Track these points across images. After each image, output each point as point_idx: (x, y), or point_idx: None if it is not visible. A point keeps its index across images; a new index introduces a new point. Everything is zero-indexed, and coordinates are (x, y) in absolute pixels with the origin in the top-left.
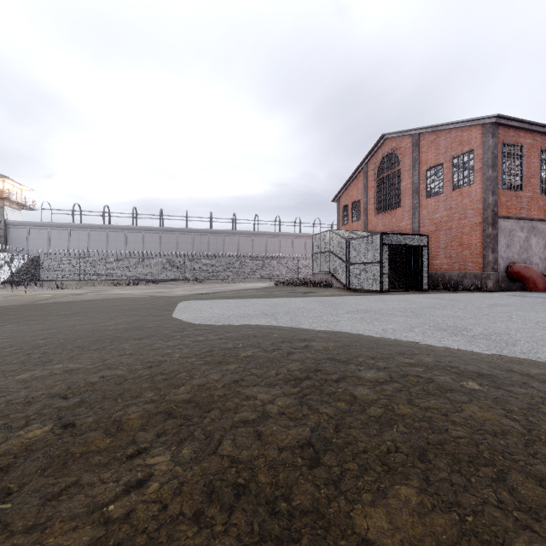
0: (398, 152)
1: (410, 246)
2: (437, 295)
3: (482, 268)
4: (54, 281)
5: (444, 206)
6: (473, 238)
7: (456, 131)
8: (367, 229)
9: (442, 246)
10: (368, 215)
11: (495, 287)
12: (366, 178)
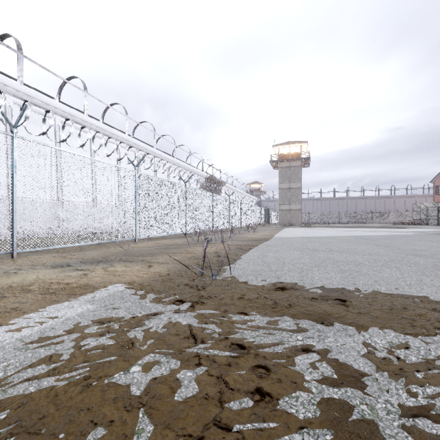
0: None
1: None
2: None
3: None
4: None
5: None
6: None
7: None
8: None
9: None
10: None
11: None
12: None
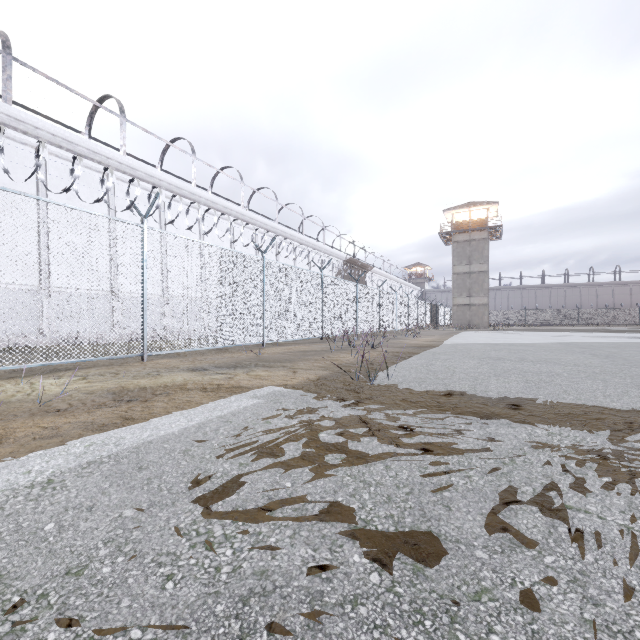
0: None
1: None
2: None
3: None
4: None
5: None
6: None
7: None
8: None
9: None
10: None
11: None
12: None
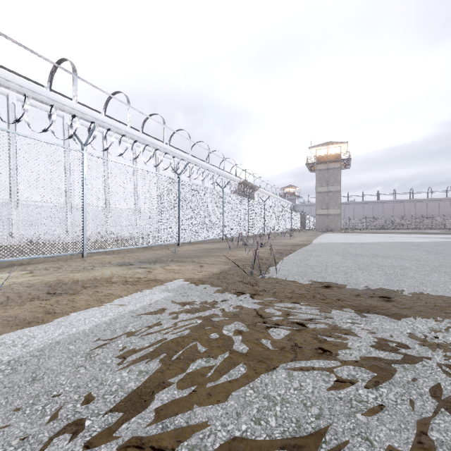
0: None
1: None
2: None
3: None
4: None
5: None
6: None
7: None
8: None
9: None
10: None
11: None
12: None
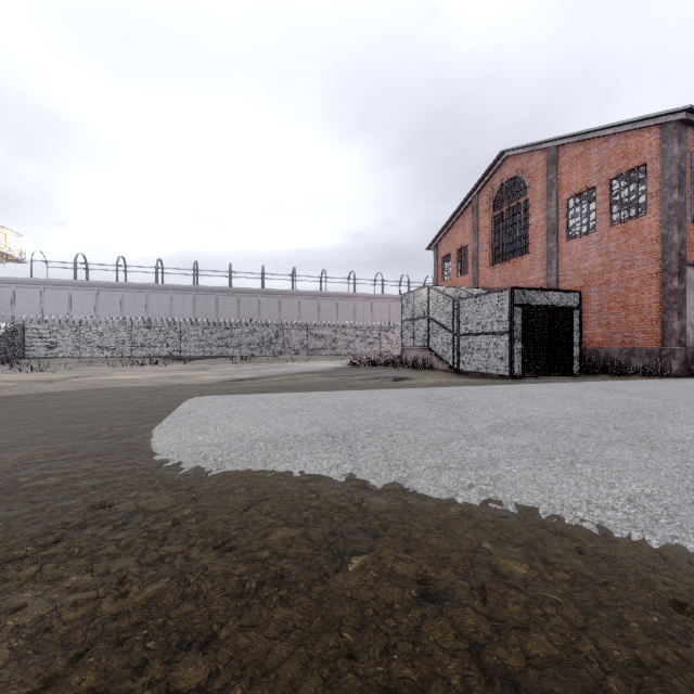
0: (525, 175)
1: (555, 307)
2: (607, 384)
3: (661, 341)
4: (48, 358)
5: (598, 249)
6: (646, 296)
7: (618, 139)
8: (478, 286)
9: (594, 309)
10: (479, 266)
11: (682, 371)
12: (476, 215)
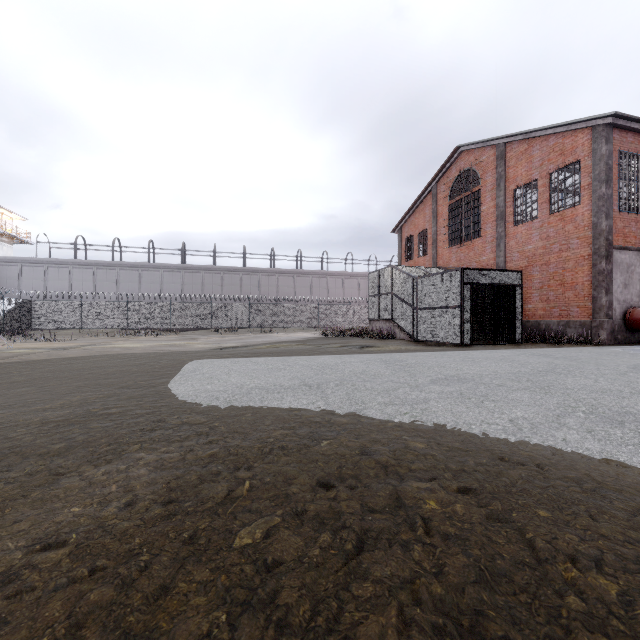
0: (478, 168)
1: (499, 285)
2: (540, 351)
3: (592, 314)
4: (51, 330)
5: (539, 234)
6: (580, 275)
7: (556, 138)
8: (436, 265)
9: (536, 287)
10: (437, 248)
11: (609, 340)
12: (435, 202)
